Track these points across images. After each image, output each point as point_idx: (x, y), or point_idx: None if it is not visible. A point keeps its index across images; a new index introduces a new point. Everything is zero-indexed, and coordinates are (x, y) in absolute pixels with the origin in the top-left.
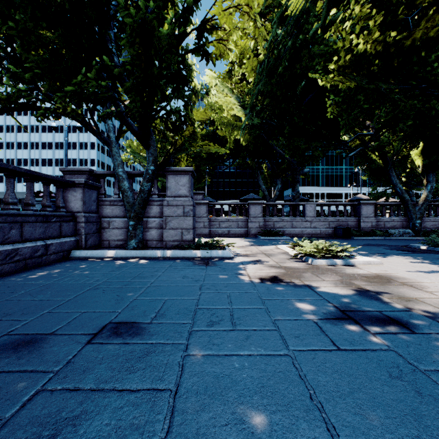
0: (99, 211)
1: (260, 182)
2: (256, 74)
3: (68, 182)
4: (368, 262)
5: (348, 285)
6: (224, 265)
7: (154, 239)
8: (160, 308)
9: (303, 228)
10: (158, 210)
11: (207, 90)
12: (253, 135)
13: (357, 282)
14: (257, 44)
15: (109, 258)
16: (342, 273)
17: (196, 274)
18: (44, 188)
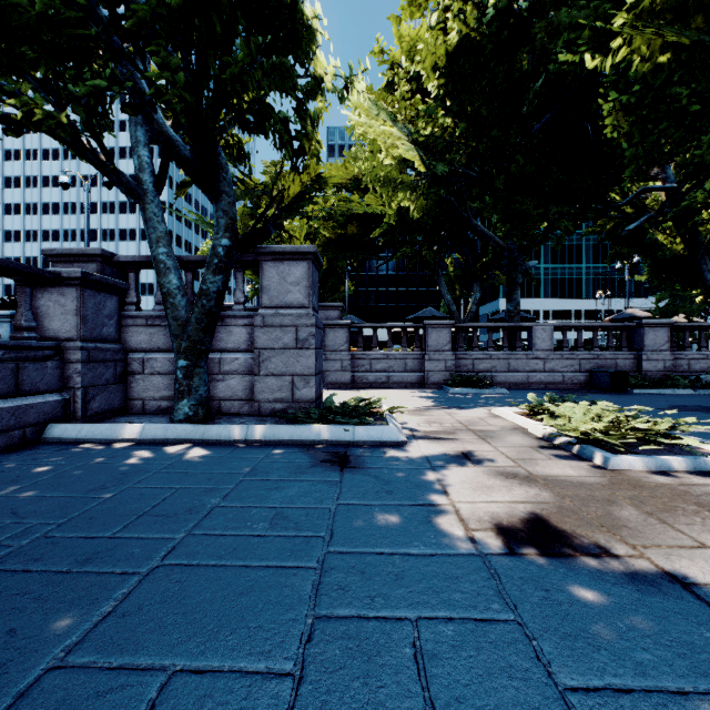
0: (123, 338)
1: (442, 288)
2: (441, 75)
3: (41, 274)
4: None
5: None
6: (386, 470)
7: (236, 396)
8: None
9: (530, 372)
10: (245, 337)
11: (346, 82)
12: (433, 198)
13: None
14: (444, 19)
15: (127, 441)
16: None
17: (312, 507)
18: None
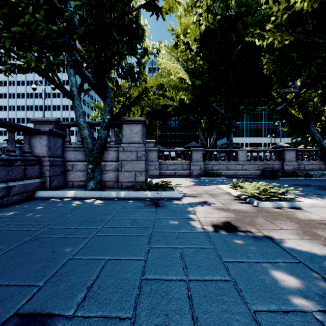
0: (64, 156)
1: (199, 133)
2: (198, 42)
3: (33, 130)
4: (313, 204)
5: (314, 236)
6: (173, 207)
7: (111, 180)
8: (95, 278)
9: (236, 170)
10: (115, 155)
11: (157, 50)
12: (195, 95)
13: (321, 233)
14: (199, 18)
15: (69, 198)
16: (295, 218)
17: (146, 219)
18: (9, 135)
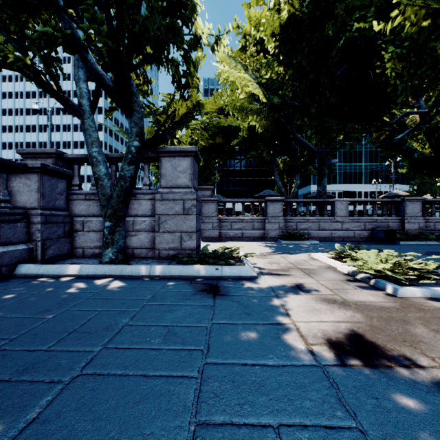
0: (70, 208)
1: (276, 177)
2: (277, 39)
3: (13, 165)
4: None
5: None
6: (245, 297)
7: (144, 245)
8: None
9: (332, 230)
10: (149, 207)
11: (216, 40)
12: (271, 120)
13: None
14: (278, 3)
15: (70, 276)
16: None
17: (194, 325)
18: None
